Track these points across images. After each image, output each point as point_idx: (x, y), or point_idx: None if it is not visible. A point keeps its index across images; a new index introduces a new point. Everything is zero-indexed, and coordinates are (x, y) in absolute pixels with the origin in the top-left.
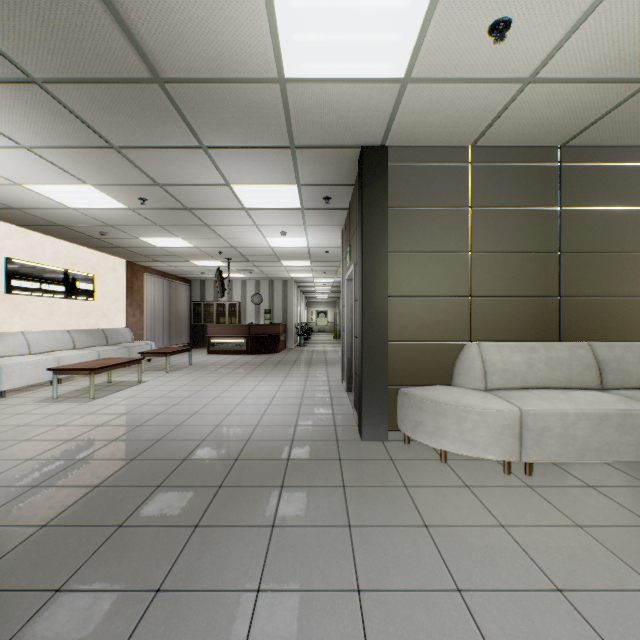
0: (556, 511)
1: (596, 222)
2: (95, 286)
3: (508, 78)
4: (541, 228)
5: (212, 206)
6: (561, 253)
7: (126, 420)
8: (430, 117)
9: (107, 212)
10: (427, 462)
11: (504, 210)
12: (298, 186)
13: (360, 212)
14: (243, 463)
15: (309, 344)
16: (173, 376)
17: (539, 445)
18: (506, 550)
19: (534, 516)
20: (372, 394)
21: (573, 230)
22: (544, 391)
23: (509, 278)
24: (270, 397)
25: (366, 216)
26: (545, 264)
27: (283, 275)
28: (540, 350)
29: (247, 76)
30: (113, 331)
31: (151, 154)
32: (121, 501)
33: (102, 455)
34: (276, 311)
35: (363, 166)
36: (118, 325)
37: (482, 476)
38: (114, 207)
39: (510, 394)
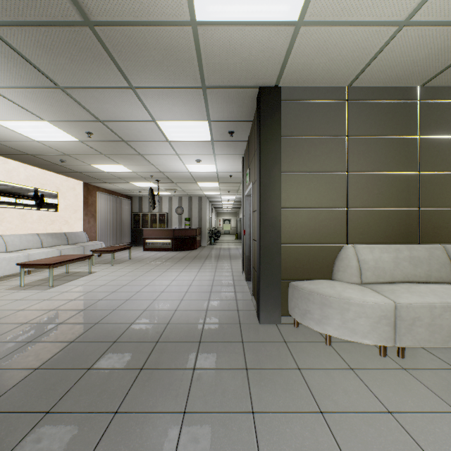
0: (434, 395)
1: (448, 148)
2: (59, 201)
3: (386, 21)
4: (404, 153)
5: (143, 139)
6: (420, 173)
7: (73, 305)
8: (317, 60)
9: (63, 144)
10: (314, 344)
11: (374, 138)
12: (209, 122)
13: (258, 140)
14: (162, 345)
15: (218, 243)
16: (116, 268)
17: (411, 333)
18: (399, 441)
19: (416, 401)
20: (268, 286)
21: (429, 154)
22: (410, 285)
23: (378, 193)
24: (187, 285)
25: (263, 143)
26: (407, 182)
27: (199, 193)
28: (404, 251)
29: (164, 19)
30: (72, 234)
31: (91, 94)
32: (54, 385)
33: (47, 338)
34: (194, 219)
35: (261, 103)
36: (77, 229)
37: (362, 358)
38: (68, 140)
39: (382, 288)
